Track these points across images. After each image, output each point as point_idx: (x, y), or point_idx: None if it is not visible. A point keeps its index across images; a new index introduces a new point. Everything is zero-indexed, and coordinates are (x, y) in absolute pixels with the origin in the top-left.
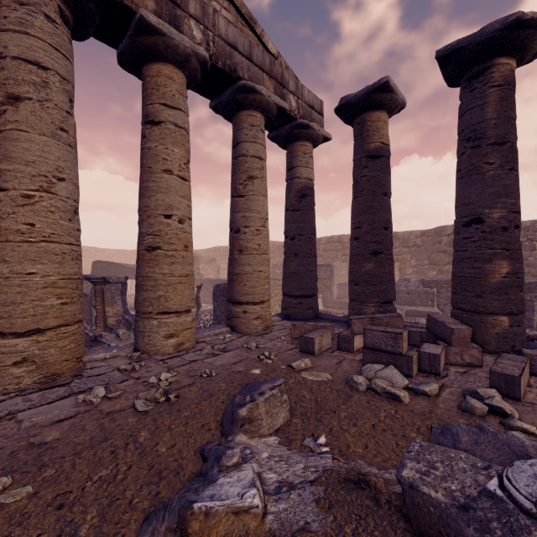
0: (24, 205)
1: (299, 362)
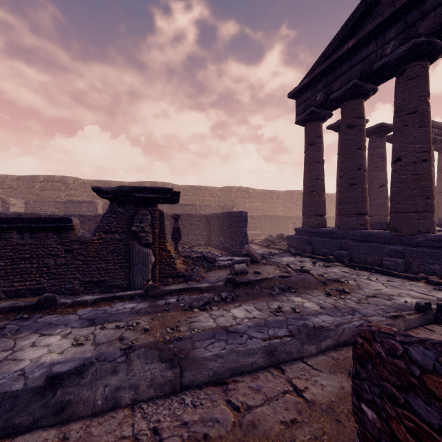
0: None
1: None
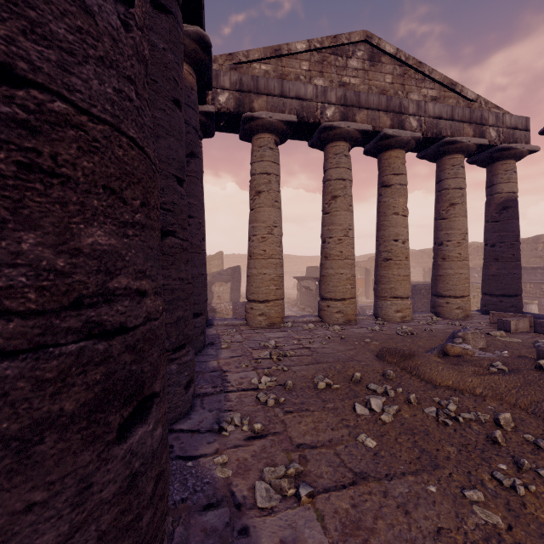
0: (339, 244)
1: (495, 332)
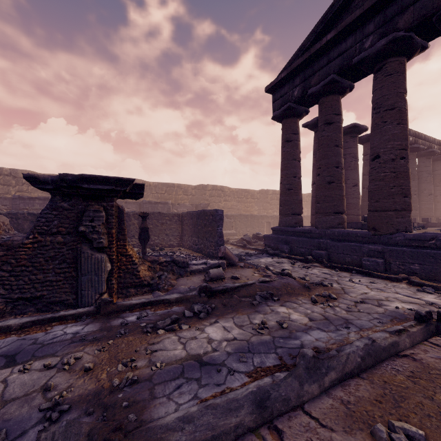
0: None
1: None
